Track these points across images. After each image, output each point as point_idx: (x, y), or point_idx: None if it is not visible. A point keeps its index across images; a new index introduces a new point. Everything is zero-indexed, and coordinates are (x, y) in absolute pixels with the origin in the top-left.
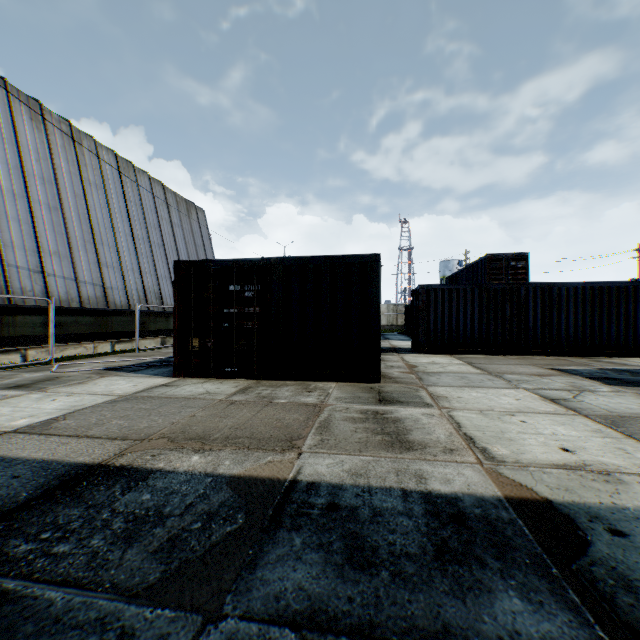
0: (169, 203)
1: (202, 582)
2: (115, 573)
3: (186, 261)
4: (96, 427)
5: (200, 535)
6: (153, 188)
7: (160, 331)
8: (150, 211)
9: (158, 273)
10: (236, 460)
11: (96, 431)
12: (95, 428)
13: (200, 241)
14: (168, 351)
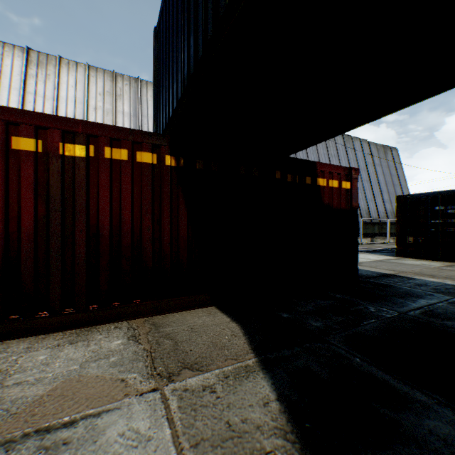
0: (371, 152)
1: (449, 294)
2: (419, 289)
3: (403, 195)
4: (377, 267)
5: (444, 290)
6: (362, 146)
7: (368, 234)
8: (360, 161)
9: (366, 198)
10: (453, 282)
11: (378, 267)
12: (377, 267)
13: (393, 171)
14: (378, 246)
